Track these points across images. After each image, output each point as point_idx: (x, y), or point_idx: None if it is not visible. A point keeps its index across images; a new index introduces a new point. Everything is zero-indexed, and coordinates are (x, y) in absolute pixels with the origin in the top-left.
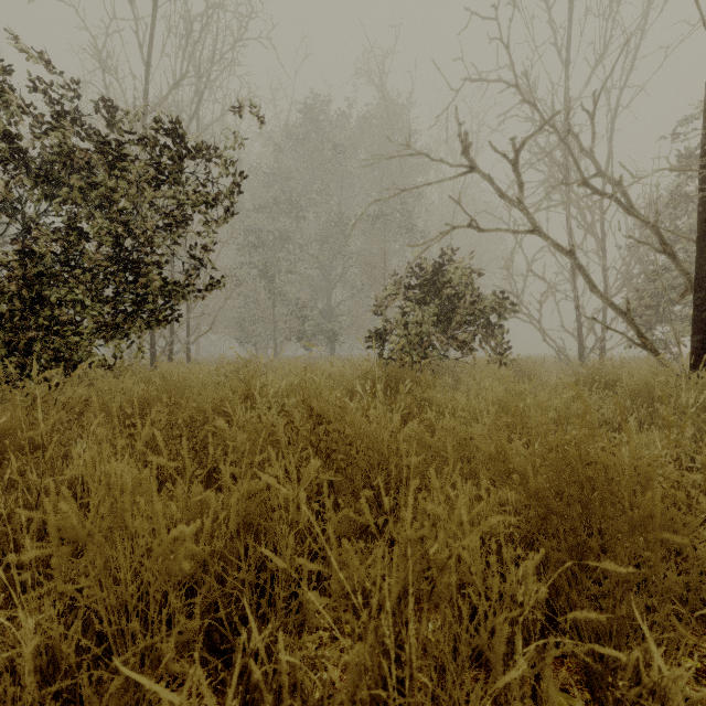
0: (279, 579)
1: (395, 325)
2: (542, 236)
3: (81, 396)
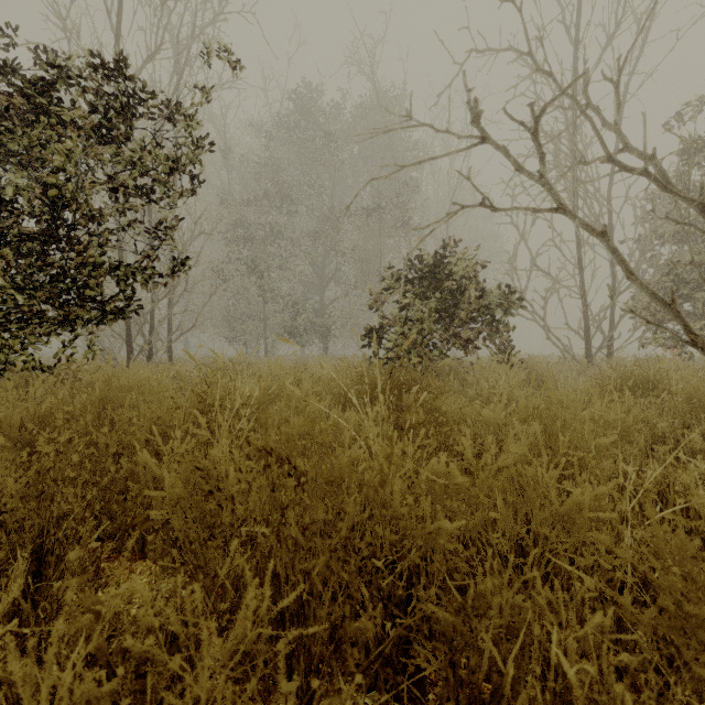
0: None
1: (392, 322)
2: (568, 215)
3: None
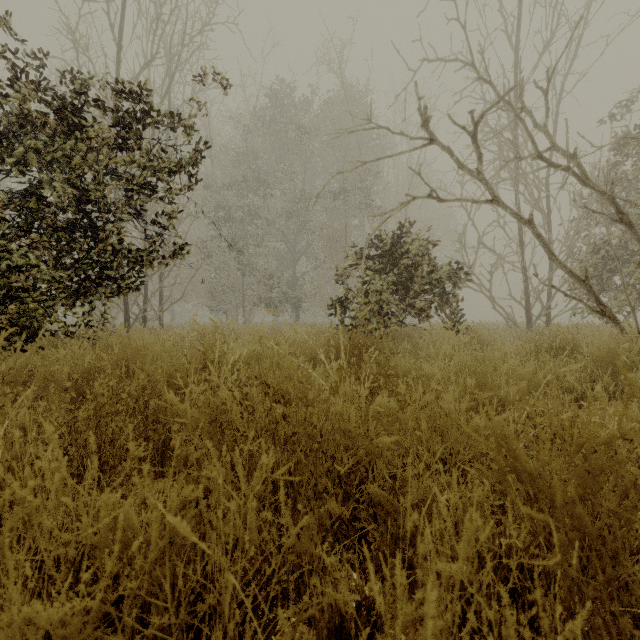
0: (217, 626)
1: (356, 294)
2: (501, 206)
3: (25, 366)
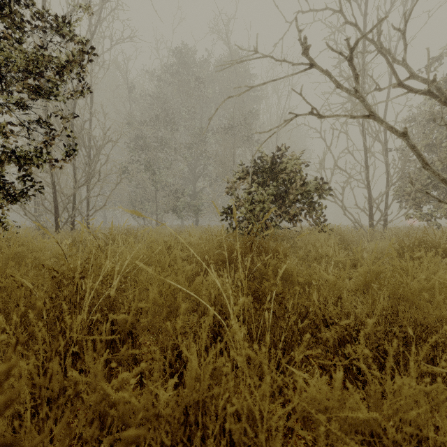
0: None
1: (242, 202)
2: (377, 120)
3: None
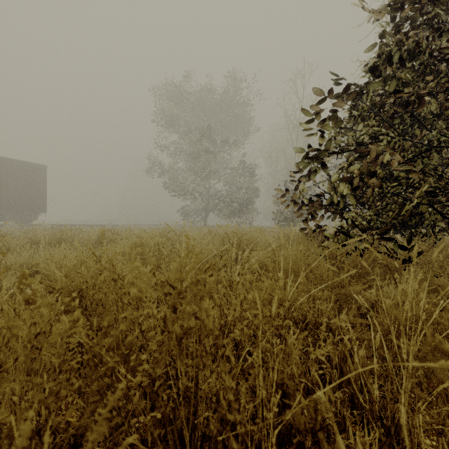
0: None
1: None
2: None
3: None
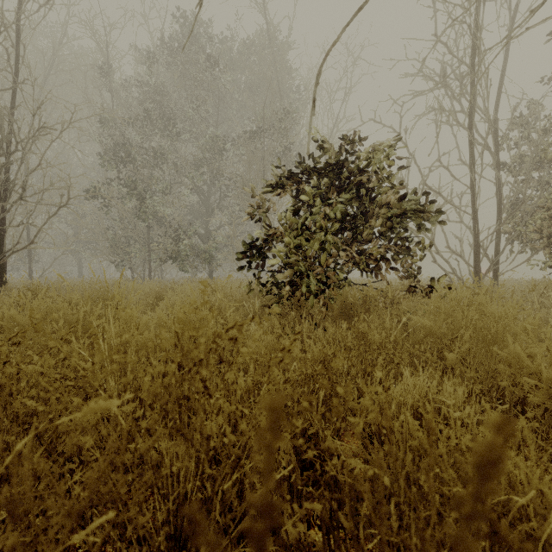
0: None
1: (279, 233)
2: None
3: None
